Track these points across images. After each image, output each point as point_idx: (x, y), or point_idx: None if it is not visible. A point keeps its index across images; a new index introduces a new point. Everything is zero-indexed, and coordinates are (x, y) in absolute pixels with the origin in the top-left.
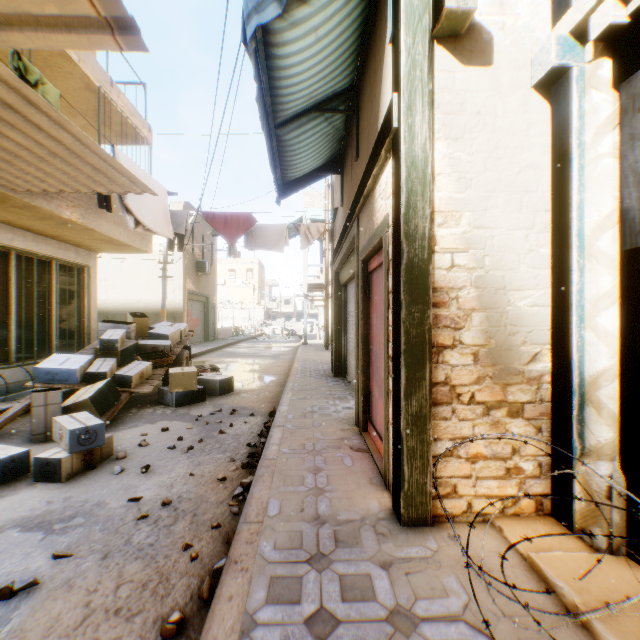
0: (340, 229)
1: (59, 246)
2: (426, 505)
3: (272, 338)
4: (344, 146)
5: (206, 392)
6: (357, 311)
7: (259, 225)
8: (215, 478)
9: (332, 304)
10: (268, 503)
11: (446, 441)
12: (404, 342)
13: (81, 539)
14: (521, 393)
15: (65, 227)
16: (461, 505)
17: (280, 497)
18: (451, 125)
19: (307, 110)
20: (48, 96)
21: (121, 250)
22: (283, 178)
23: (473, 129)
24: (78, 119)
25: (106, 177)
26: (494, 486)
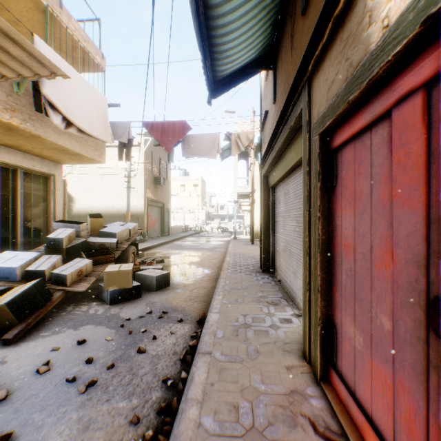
0: (271, 129)
1: (23, 156)
2: None
3: (210, 233)
4: (278, 33)
5: (144, 287)
6: (307, 208)
7: (194, 135)
8: None
9: (260, 206)
10: None
11: None
12: None
13: None
14: None
15: (14, 134)
16: None
17: None
18: None
19: None
20: None
21: (79, 161)
22: (214, 74)
23: None
24: None
25: None
26: None
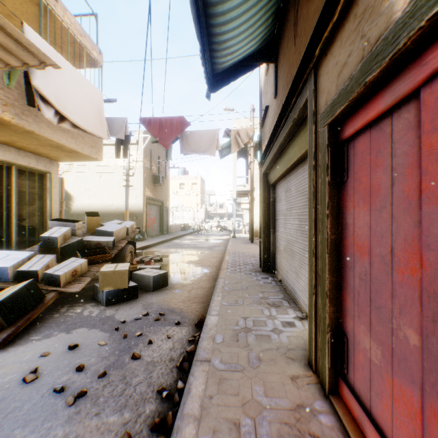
0: (272, 125)
1: (18, 153)
2: None
3: (209, 232)
4: (280, 23)
5: (141, 287)
6: (313, 205)
7: (193, 131)
8: None
9: (260, 204)
10: None
11: None
12: None
13: None
14: None
15: (7, 130)
16: None
17: None
18: None
19: None
20: None
21: (75, 158)
22: (213, 67)
23: None
24: None
25: None
26: None
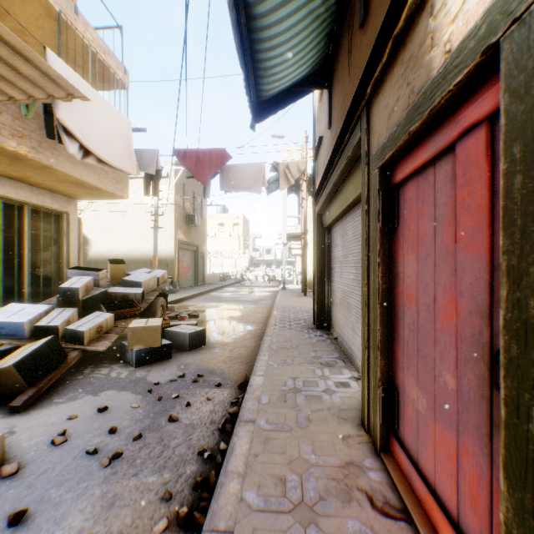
0: (326, 159)
1: (31, 190)
2: None
3: (254, 283)
4: (334, 46)
5: (175, 346)
6: (366, 252)
7: (235, 165)
8: None
9: (313, 249)
10: None
11: None
12: None
13: None
14: None
15: (21, 165)
16: None
17: None
18: None
19: None
20: None
21: (97, 196)
22: (258, 94)
23: None
24: None
25: (6, 65)
26: None
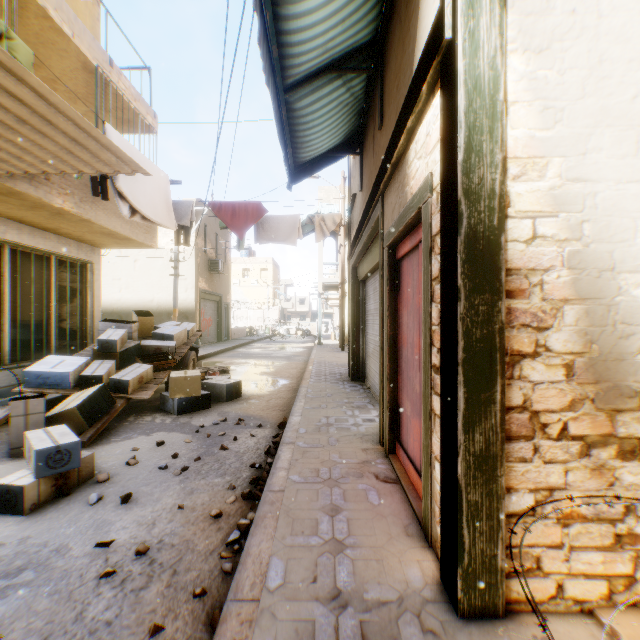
0: (359, 217)
1: (58, 240)
2: (496, 587)
3: (286, 338)
4: (364, 121)
5: (212, 397)
6: (381, 307)
7: (270, 216)
8: (208, 513)
9: (349, 302)
10: (269, 565)
11: (524, 493)
12: (463, 348)
13: (20, 609)
14: (637, 424)
15: (60, 218)
16: (547, 587)
17: (285, 554)
18: (532, 31)
19: (322, 70)
20: (17, 54)
21: (125, 245)
22: (295, 159)
23: (565, 36)
24: (78, 105)
25: (89, 152)
26: (596, 560)
